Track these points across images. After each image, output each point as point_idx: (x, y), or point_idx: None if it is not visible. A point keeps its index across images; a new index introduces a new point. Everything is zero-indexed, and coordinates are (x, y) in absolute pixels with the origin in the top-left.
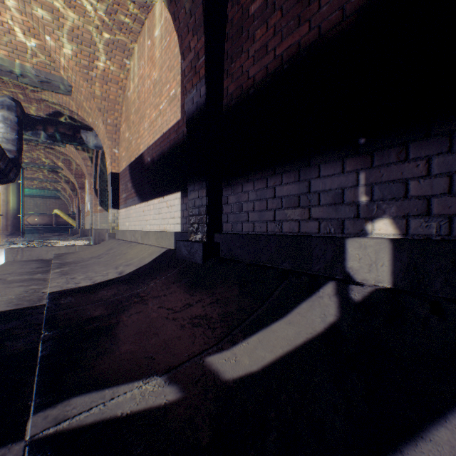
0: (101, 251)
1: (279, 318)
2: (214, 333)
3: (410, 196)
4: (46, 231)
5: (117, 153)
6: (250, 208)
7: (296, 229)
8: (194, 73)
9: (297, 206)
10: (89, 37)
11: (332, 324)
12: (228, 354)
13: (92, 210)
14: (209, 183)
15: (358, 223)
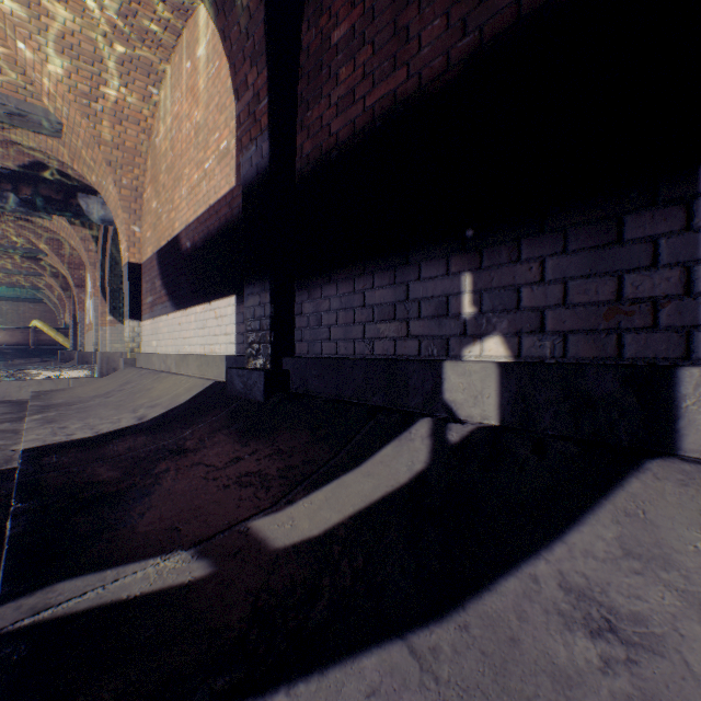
0: (111, 387)
1: (357, 470)
2: (269, 493)
3: (523, 307)
4: (18, 356)
5: (139, 232)
6: (332, 321)
7: (392, 351)
8: (253, 122)
9: (393, 318)
10: (91, 49)
11: (419, 473)
12: (283, 518)
13: (97, 322)
14: (274, 284)
15: (465, 342)
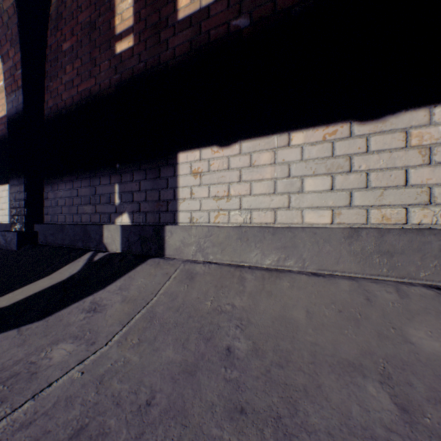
0: None
1: (47, 277)
2: None
3: (135, 201)
4: None
5: None
6: (63, 203)
7: (90, 220)
8: (13, 80)
9: (90, 203)
10: None
11: (73, 274)
12: None
13: None
14: (27, 180)
15: (116, 216)
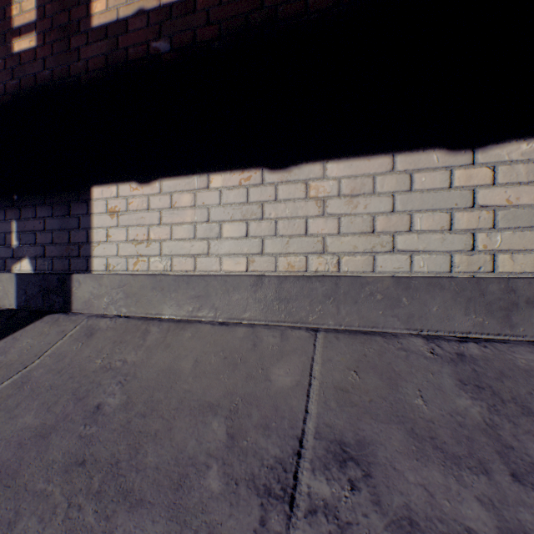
0: None
1: None
2: None
3: (38, 243)
4: None
5: None
6: None
7: None
8: None
9: None
10: None
11: None
12: None
13: None
14: None
15: (14, 262)
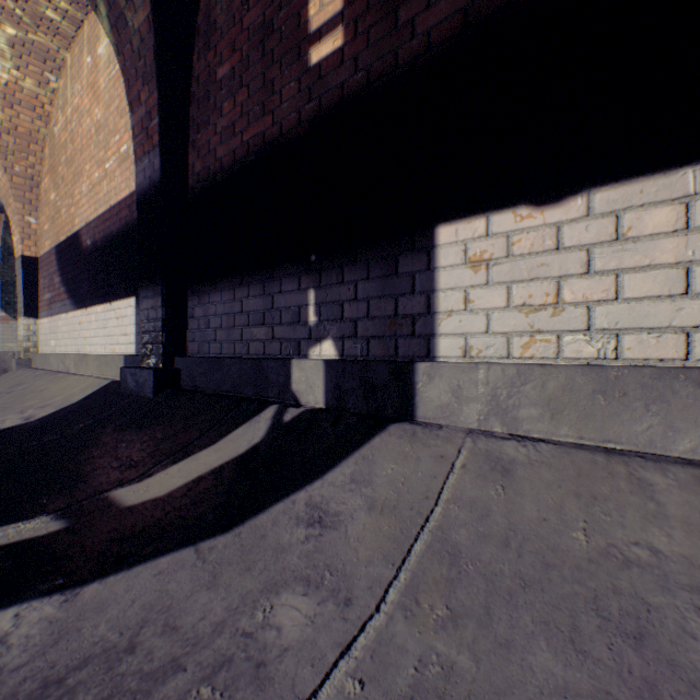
0: None
1: (211, 447)
2: (135, 470)
3: (345, 318)
4: None
5: (35, 224)
6: (218, 324)
7: (262, 351)
8: (146, 136)
9: (263, 324)
10: None
11: (255, 445)
12: (140, 487)
13: None
14: (166, 289)
15: (311, 344)
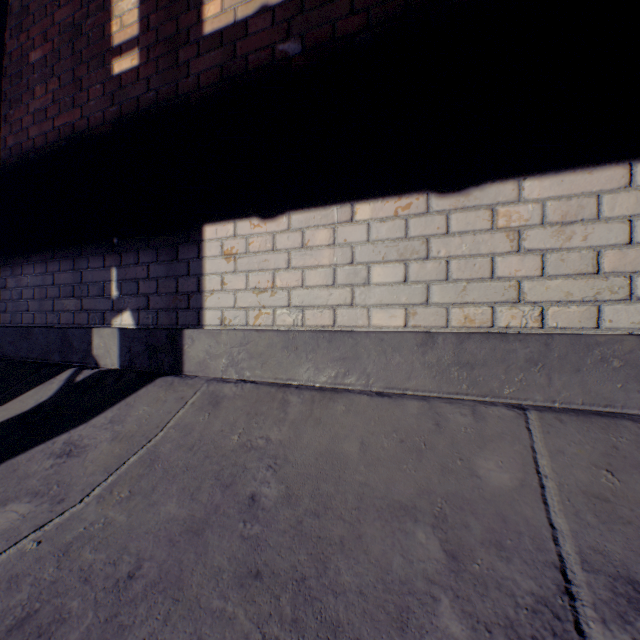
0: None
1: None
2: None
3: (141, 293)
4: None
5: None
6: (31, 295)
7: (73, 321)
8: None
9: (73, 296)
10: None
11: (42, 403)
12: None
13: None
14: None
15: (114, 315)
